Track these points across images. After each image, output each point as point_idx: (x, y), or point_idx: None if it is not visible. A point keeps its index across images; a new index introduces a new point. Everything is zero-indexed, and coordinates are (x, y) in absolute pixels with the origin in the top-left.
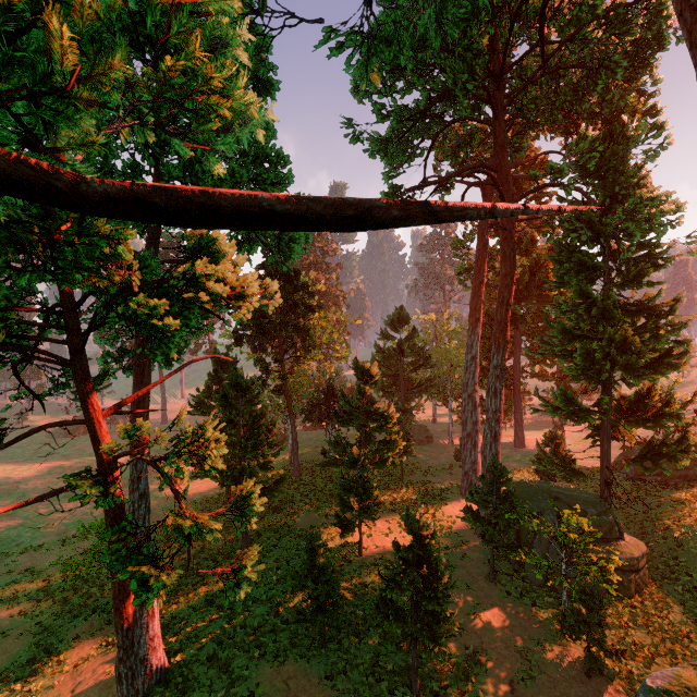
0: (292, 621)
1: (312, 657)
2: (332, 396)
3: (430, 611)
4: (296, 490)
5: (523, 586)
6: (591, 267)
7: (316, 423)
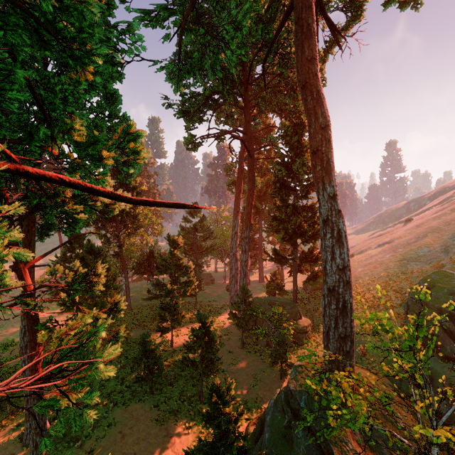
0: (132, 385)
1: (145, 399)
2: (153, 258)
3: (209, 360)
4: (129, 318)
5: (257, 348)
6: (288, 188)
7: (142, 275)
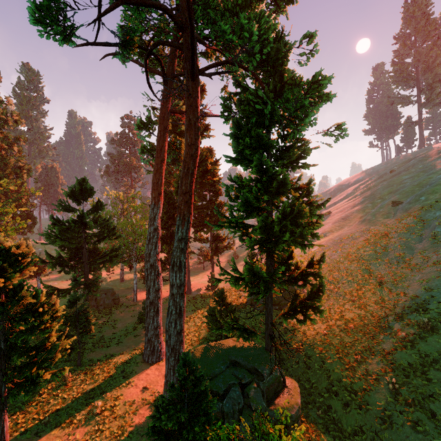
0: None
1: None
2: None
3: None
4: None
5: None
6: (264, 147)
7: None
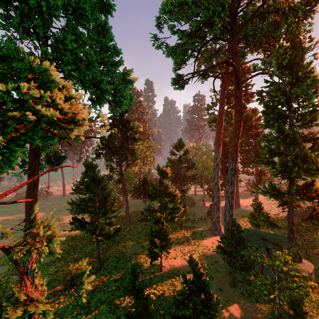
0: (122, 317)
1: None
2: (146, 184)
3: None
4: (128, 232)
5: (250, 289)
6: (284, 116)
7: (138, 197)
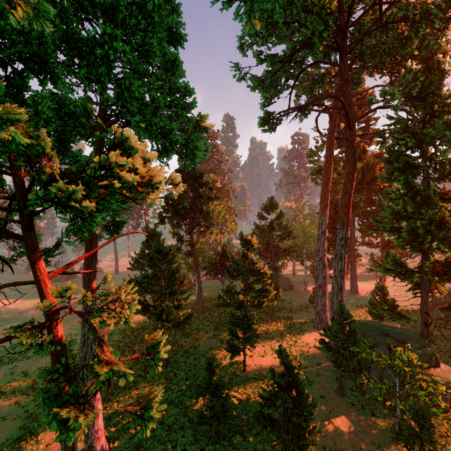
0: (196, 420)
1: (209, 450)
2: (225, 258)
3: (298, 424)
4: (201, 322)
5: (363, 399)
6: (414, 166)
7: (214, 276)
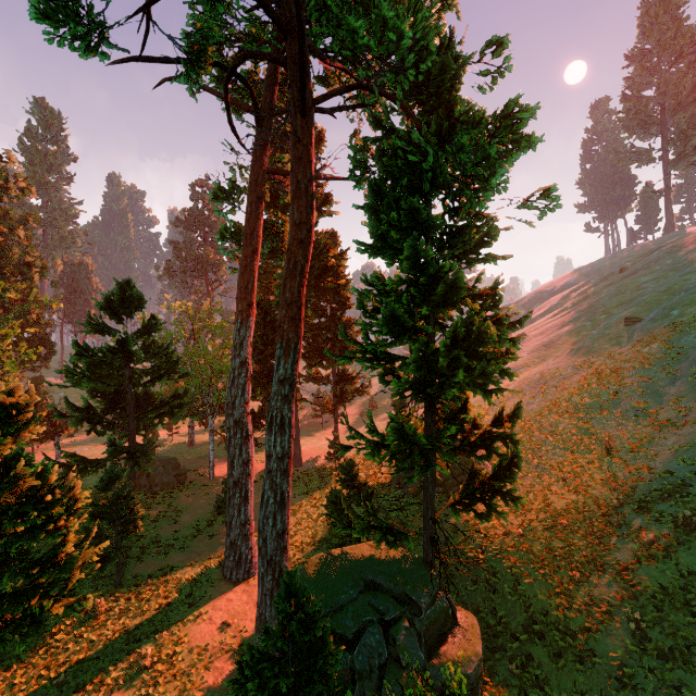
0: None
1: None
2: None
3: None
4: None
5: None
6: (420, 226)
7: None
